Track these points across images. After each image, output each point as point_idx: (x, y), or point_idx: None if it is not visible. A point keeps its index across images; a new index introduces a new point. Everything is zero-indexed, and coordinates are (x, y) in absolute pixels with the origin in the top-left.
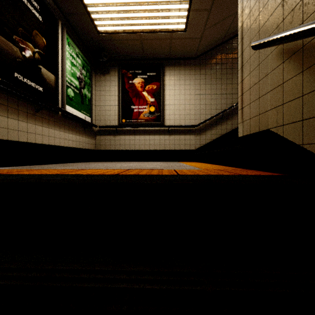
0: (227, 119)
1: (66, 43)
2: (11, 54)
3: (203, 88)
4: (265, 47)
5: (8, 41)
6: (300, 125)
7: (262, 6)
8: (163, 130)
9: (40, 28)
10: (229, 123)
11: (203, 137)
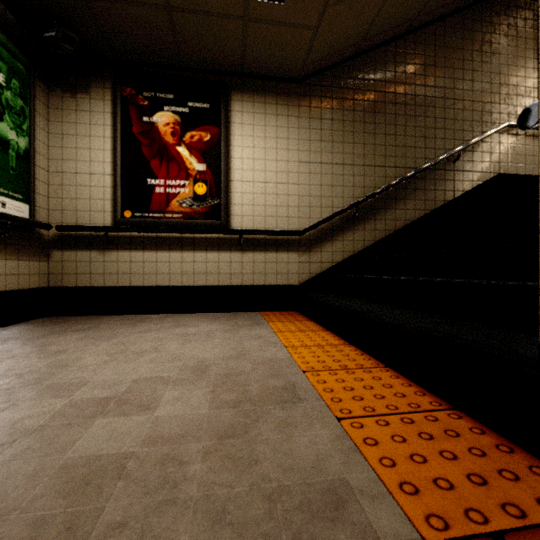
0: (365, 219)
1: None
2: None
3: (316, 149)
4: None
5: None
6: None
7: None
8: (227, 239)
9: None
10: (368, 228)
11: (316, 256)
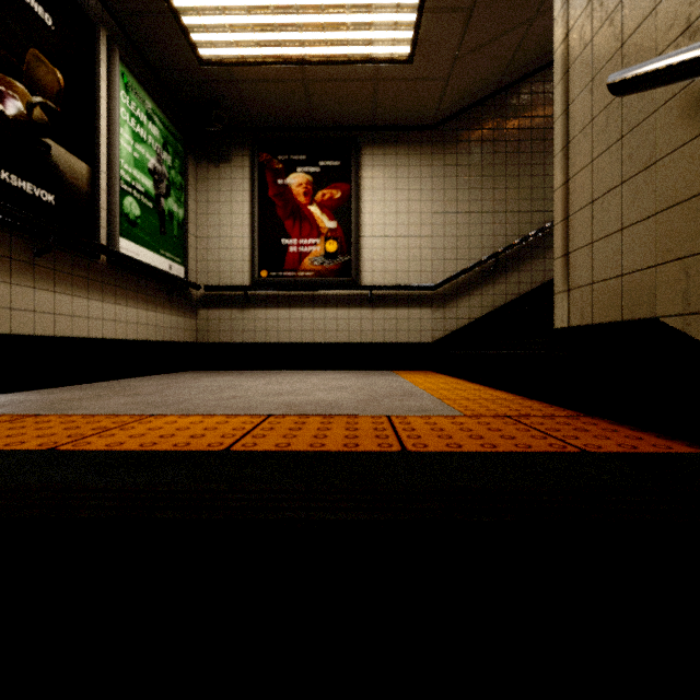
0: (507, 271)
1: (119, 86)
2: None
3: (452, 198)
4: (657, 85)
5: None
6: None
7: None
8: (358, 296)
9: (47, 44)
10: (511, 281)
11: (452, 312)
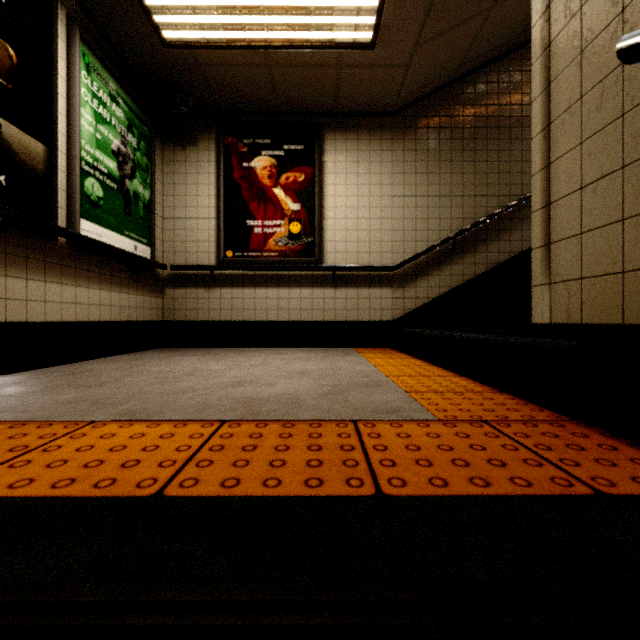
0: (463, 252)
1: (80, 65)
2: None
3: (411, 182)
4: None
5: None
6: None
7: None
8: (321, 276)
9: None
10: (468, 262)
11: (411, 292)
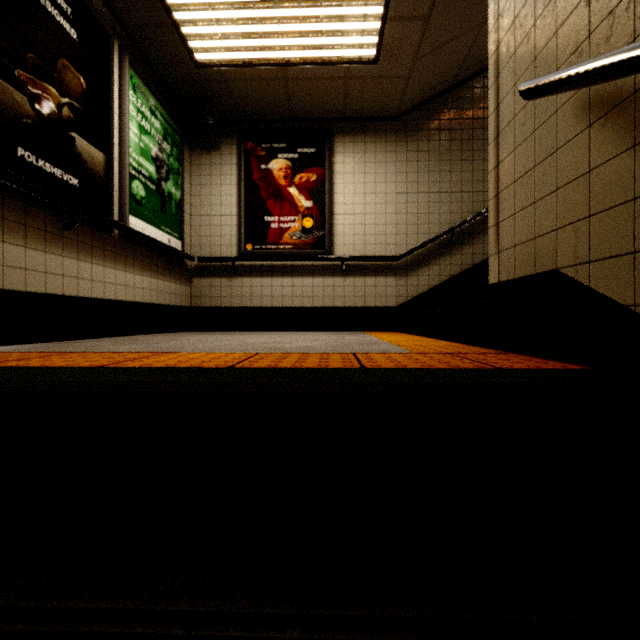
0: (462, 244)
1: (128, 86)
2: (10, 109)
3: (413, 180)
4: (551, 93)
5: (3, 81)
6: (630, 263)
7: (542, 6)
8: (331, 266)
9: (72, 54)
10: (466, 253)
11: (413, 280)
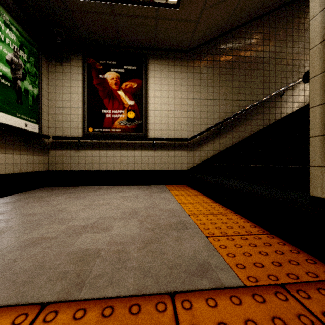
0: (226, 131)
1: None
2: None
3: (198, 90)
4: None
5: None
6: None
7: None
8: (146, 143)
9: None
10: (229, 137)
11: (198, 153)
